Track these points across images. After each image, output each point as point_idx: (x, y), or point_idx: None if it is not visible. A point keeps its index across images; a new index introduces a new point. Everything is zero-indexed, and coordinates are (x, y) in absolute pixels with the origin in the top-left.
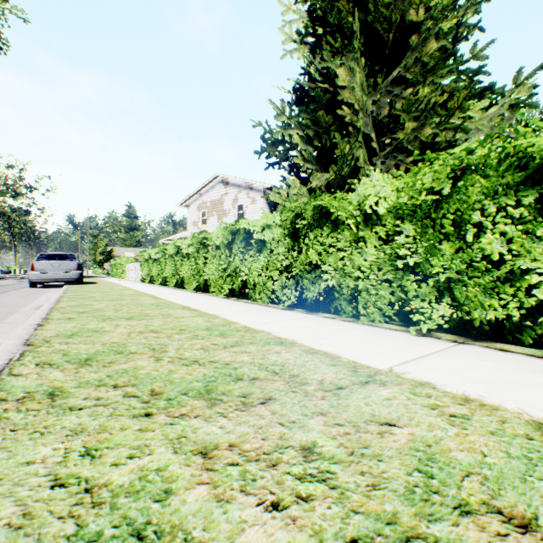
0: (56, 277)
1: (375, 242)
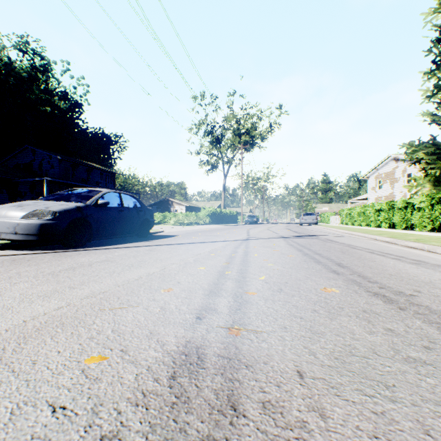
0: (309, 222)
1: (399, 213)
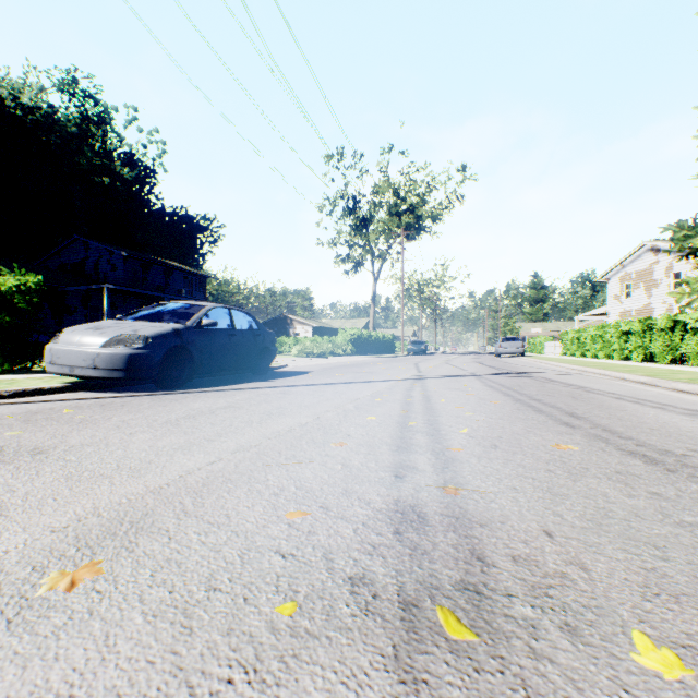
0: (511, 351)
1: (661, 337)
